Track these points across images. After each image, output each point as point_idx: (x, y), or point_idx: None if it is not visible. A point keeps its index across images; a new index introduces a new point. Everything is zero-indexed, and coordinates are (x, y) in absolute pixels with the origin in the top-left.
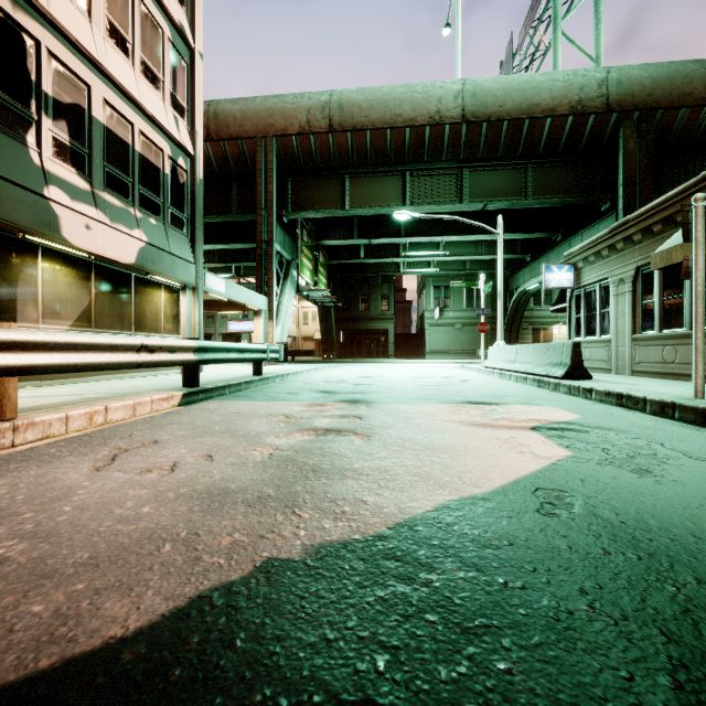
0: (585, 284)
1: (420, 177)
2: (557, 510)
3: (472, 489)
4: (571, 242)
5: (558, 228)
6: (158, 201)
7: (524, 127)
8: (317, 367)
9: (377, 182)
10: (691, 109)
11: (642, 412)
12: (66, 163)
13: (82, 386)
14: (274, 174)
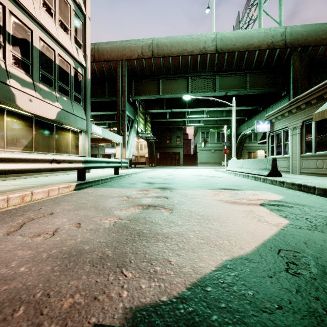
0: (276, 130)
1: (195, 79)
2: (300, 269)
3: (238, 250)
4: (267, 110)
5: (261, 104)
6: (67, 89)
7: (245, 55)
8: (146, 170)
9: (175, 82)
10: (325, 46)
11: (313, 194)
12: (19, 68)
13: (26, 180)
14: (125, 78)
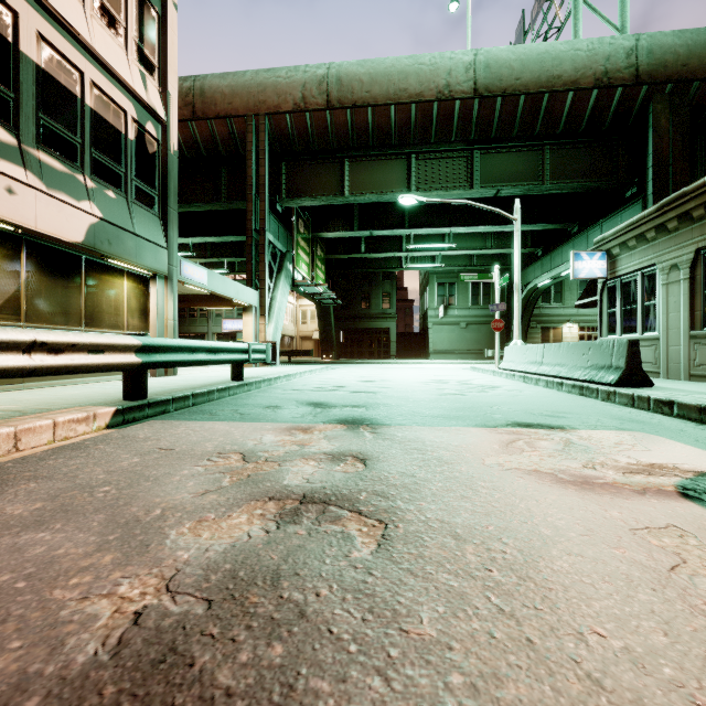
0: (622, 273)
1: (427, 160)
2: None
3: None
4: (589, 233)
5: (574, 219)
6: (118, 170)
7: (543, 102)
8: (313, 369)
9: (380, 166)
10: None
11: None
12: None
13: None
14: (266, 156)
